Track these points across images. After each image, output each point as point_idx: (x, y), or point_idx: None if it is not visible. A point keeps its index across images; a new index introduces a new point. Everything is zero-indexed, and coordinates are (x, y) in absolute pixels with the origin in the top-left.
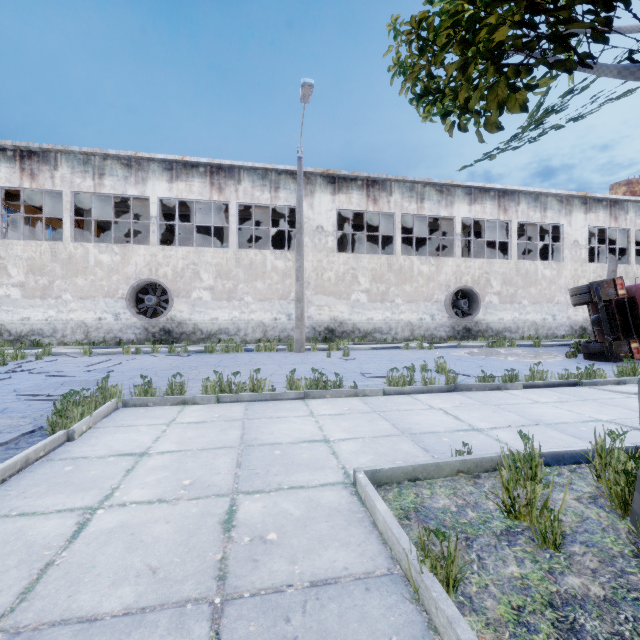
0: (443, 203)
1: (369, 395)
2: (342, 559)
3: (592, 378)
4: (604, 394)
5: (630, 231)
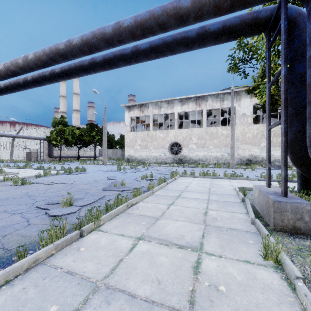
0: None
1: (252, 180)
2: (228, 193)
3: None
4: None
5: None
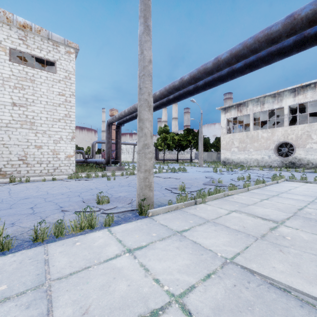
0: None
1: None
2: None
3: None
4: None
5: None
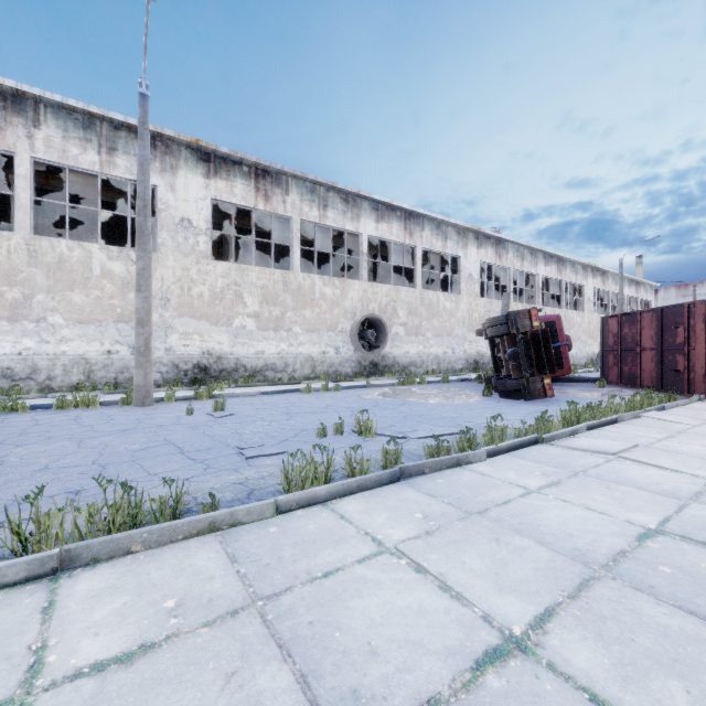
0: (349, 215)
1: (244, 521)
2: None
3: (547, 430)
4: (580, 457)
5: (510, 270)
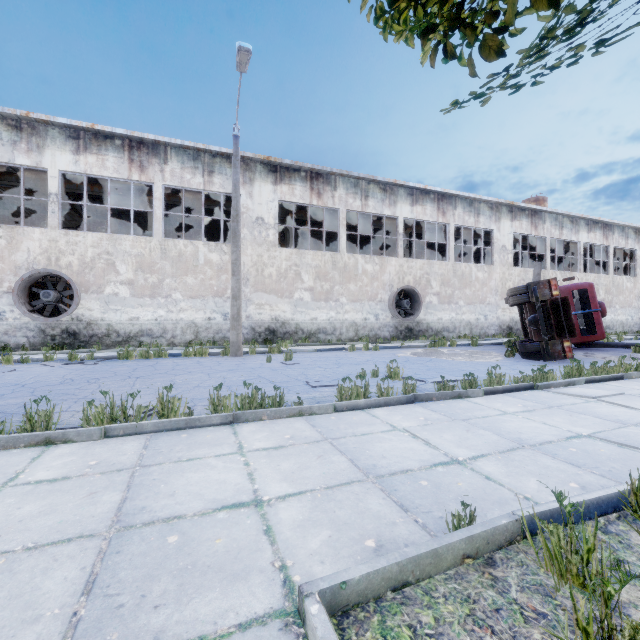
0: (387, 202)
1: (317, 413)
2: None
3: (545, 380)
4: (563, 398)
5: (547, 239)
